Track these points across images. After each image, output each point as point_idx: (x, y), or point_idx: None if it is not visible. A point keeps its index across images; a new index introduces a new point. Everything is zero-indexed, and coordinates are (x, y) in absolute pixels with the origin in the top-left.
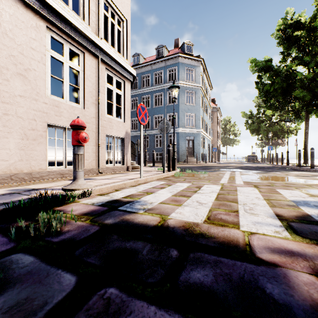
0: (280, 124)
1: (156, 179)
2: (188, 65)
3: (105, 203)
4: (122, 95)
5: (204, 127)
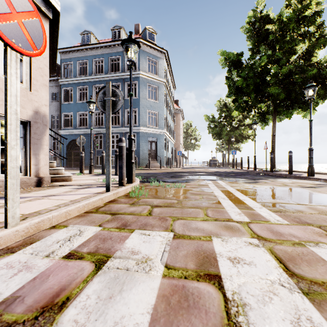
0: (240, 129)
1: (81, 212)
2: (150, 55)
3: None
4: None
5: (168, 129)
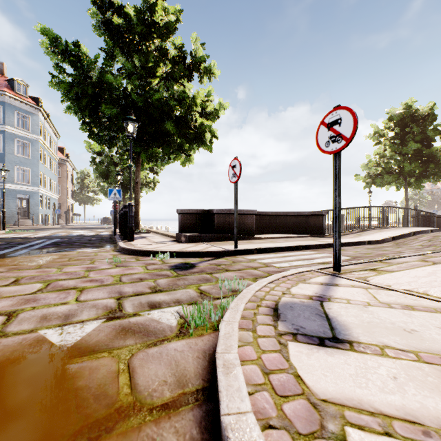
0: None
1: None
2: (20, 109)
3: None
4: None
5: (47, 184)
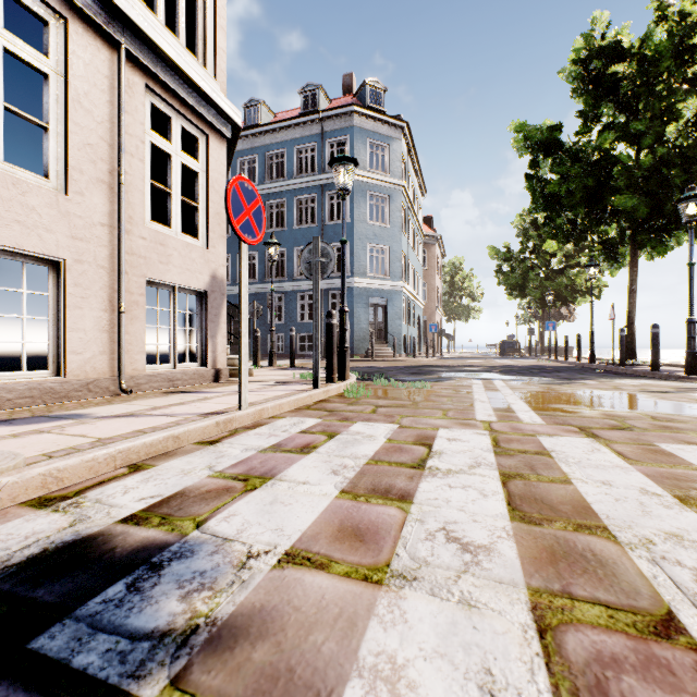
0: (568, 275)
1: (292, 408)
2: (373, 135)
3: (0, 579)
4: (202, 173)
5: (410, 279)
